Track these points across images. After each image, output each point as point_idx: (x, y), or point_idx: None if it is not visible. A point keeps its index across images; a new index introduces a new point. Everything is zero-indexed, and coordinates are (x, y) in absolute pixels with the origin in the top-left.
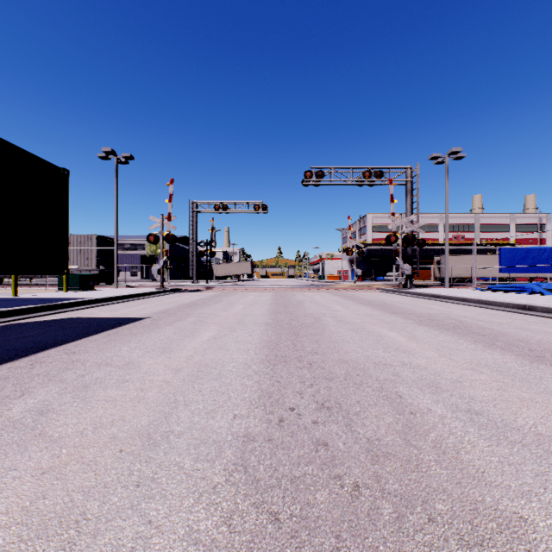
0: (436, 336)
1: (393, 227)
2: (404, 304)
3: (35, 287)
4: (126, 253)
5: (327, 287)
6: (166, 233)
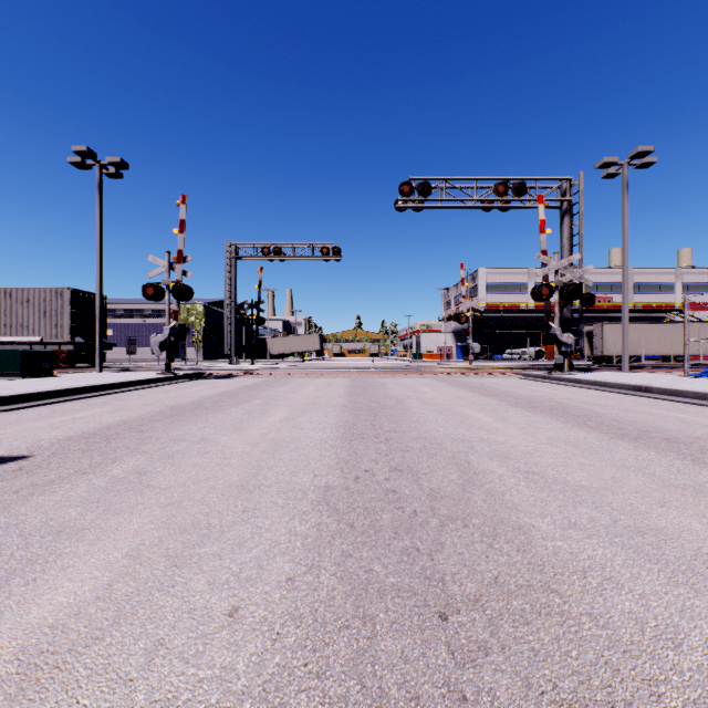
0: None
1: (545, 273)
2: (606, 408)
3: None
4: (146, 321)
5: (434, 371)
6: (175, 283)
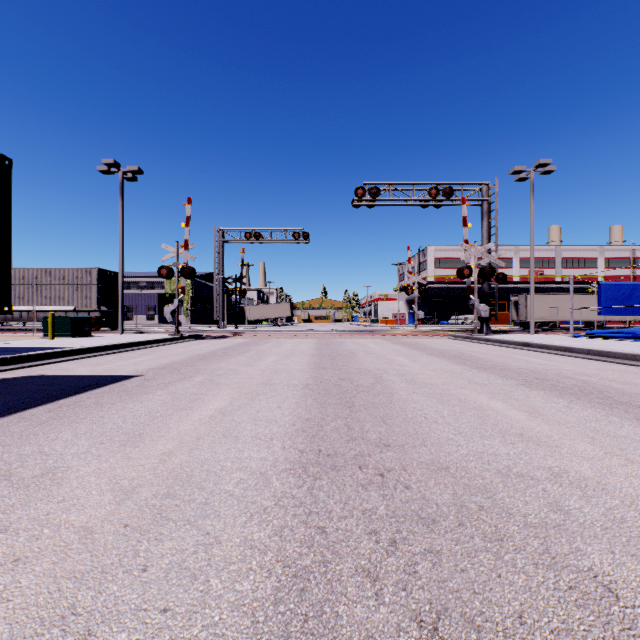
0: (569, 409)
1: (467, 257)
2: (488, 356)
3: (21, 333)
4: (141, 292)
5: (383, 333)
6: (183, 265)
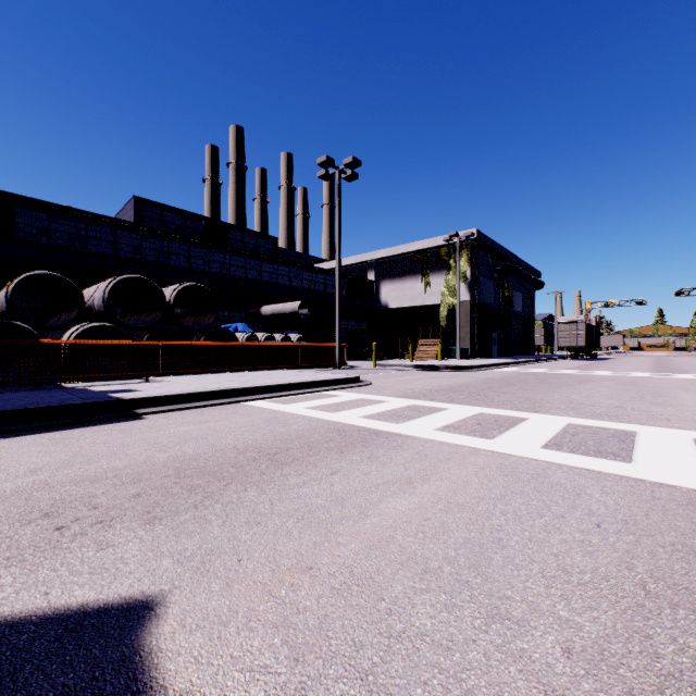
0: None
1: None
2: None
3: None
4: None
5: (694, 355)
6: None
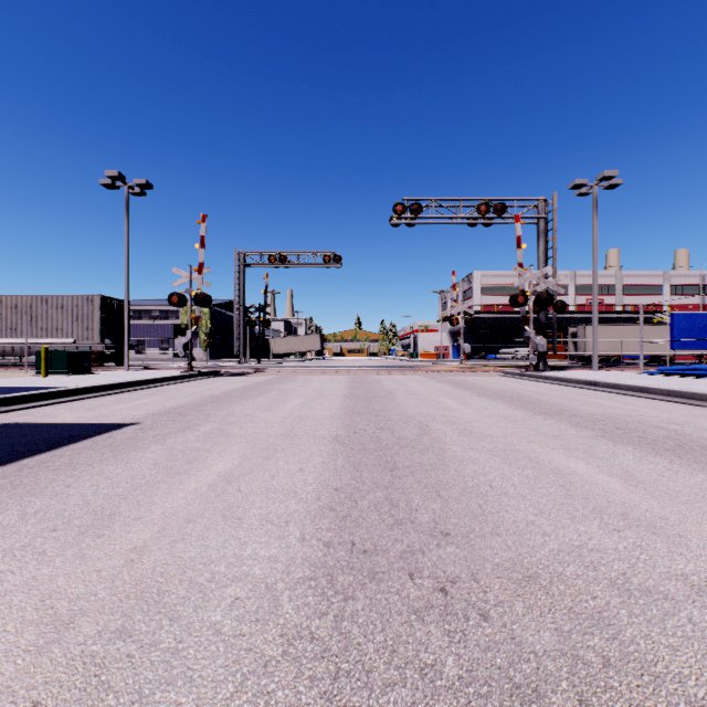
0: (675, 474)
1: (521, 283)
2: (551, 397)
3: (14, 369)
4: (154, 322)
5: (425, 369)
6: (196, 292)
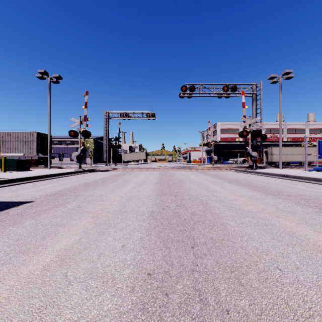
0: None
1: (245, 125)
2: (267, 184)
3: None
4: (67, 146)
5: (196, 168)
6: (83, 130)
